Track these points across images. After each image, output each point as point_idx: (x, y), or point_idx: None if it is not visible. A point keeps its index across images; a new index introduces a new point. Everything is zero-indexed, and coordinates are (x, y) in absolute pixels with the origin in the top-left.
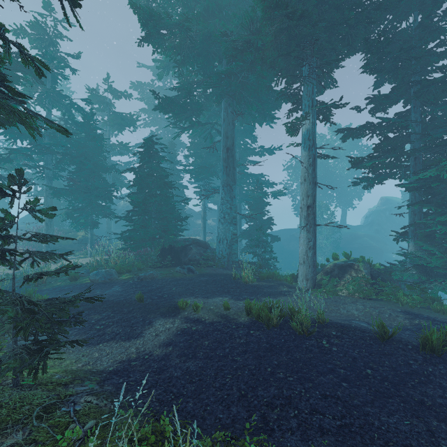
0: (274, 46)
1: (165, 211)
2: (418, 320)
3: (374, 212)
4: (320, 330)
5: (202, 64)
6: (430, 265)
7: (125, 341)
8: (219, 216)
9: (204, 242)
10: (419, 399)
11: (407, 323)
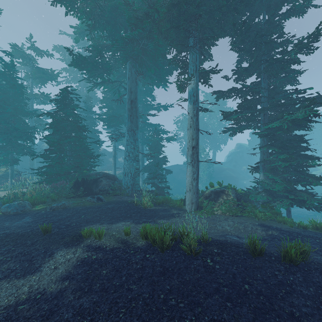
0: (167, 18)
1: (79, 150)
2: (271, 231)
3: (233, 153)
4: (204, 249)
5: (110, 30)
6: (275, 190)
7: (19, 278)
8: (125, 155)
9: (113, 175)
10: (289, 311)
11: (264, 234)
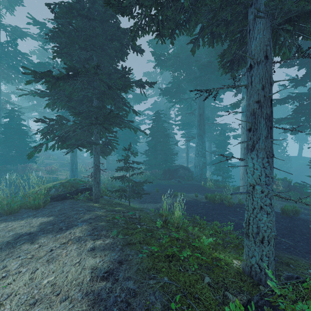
0: None
1: (165, 150)
2: (303, 210)
3: None
4: (238, 206)
5: (185, 70)
6: None
7: (154, 203)
8: (195, 153)
9: (187, 167)
10: None
11: None
